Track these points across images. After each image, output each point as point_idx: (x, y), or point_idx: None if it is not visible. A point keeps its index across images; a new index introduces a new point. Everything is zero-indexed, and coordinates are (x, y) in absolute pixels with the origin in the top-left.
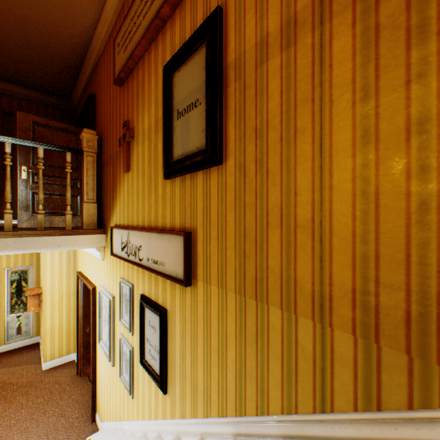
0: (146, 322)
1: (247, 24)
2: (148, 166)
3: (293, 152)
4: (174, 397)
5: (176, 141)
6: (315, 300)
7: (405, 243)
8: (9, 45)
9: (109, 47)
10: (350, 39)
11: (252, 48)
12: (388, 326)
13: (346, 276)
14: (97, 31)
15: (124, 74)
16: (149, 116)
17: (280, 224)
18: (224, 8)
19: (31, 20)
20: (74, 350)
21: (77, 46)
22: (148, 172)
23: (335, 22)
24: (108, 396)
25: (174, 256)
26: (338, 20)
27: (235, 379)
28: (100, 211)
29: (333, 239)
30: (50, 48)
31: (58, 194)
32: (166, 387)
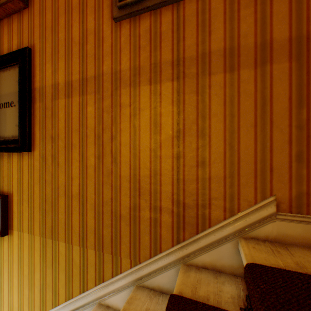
0: None
1: (47, 70)
2: None
3: (71, 156)
4: None
5: None
6: (81, 235)
7: (111, 207)
8: None
9: None
10: (94, 109)
11: (50, 86)
12: (106, 243)
13: (92, 222)
14: None
15: None
16: None
17: (65, 194)
18: (33, 49)
19: None
20: None
21: None
22: None
23: (88, 97)
24: None
25: None
26: (90, 97)
27: (40, 291)
28: None
29: (88, 204)
30: None
31: None
32: None
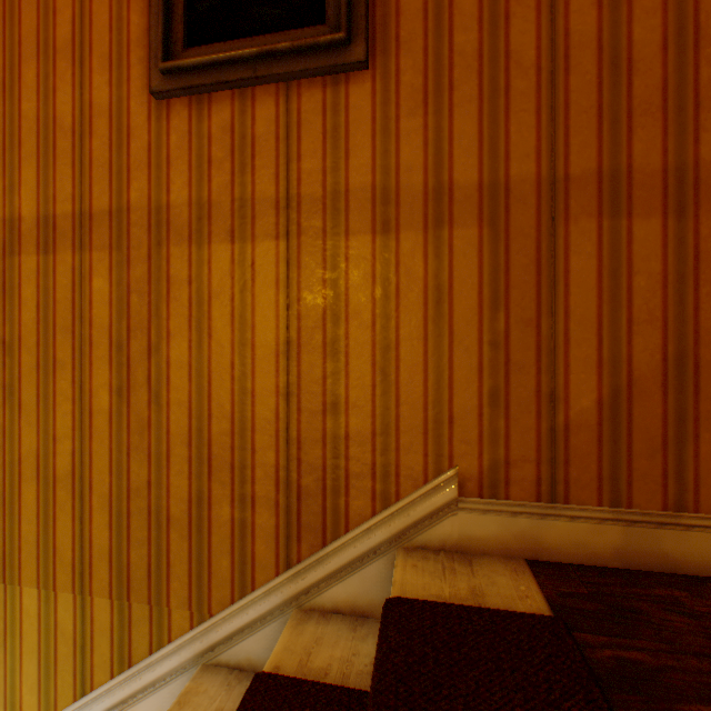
0: None
1: None
2: None
3: (54, 387)
4: None
5: None
6: (77, 568)
7: (149, 500)
8: None
9: None
10: (110, 284)
11: (0, 222)
12: (138, 581)
13: (106, 536)
14: None
15: None
16: None
17: (38, 477)
18: None
19: None
20: None
21: None
22: None
23: (96, 255)
24: None
25: None
26: (99, 256)
27: None
28: None
29: (94, 497)
30: None
31: None
32: None
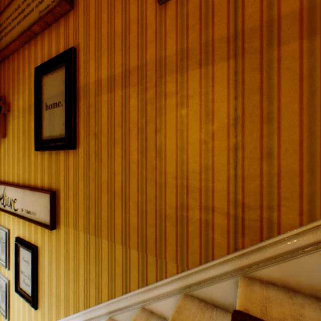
0: (21, 258)
1: (91, 67)
2: (23, 137)
3: (114, 152)
4: (44, 309)
5: (45, 125)
6: (123, 234)
7: (155, 205)
8: None
9: None
10: (137, 101)
11: (93, 83)
12: (150, 244)
13: (135, 221)
14: None
15: (0, 57)
16: (24, 99)
17: (107, 191)
18: (78, 49)
19: None
20: None
21: None
22: (23, 142)
23: (131, 89)
24: None
25: (43, 208)
26: (132, 89)
27: (84, 286)
28: None
29: (130, 202)
30: None
31: None
32: (38, 304)
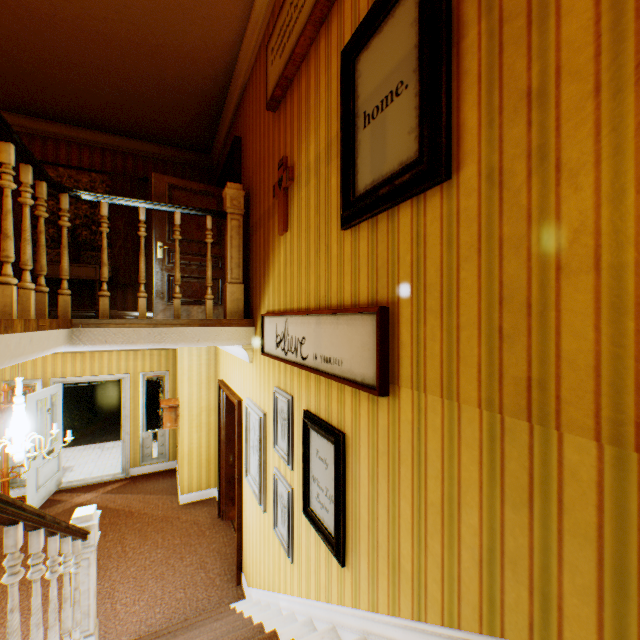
0: (311, 451)
1: None
2: (314, 216)
3: (633, 106)
4: (357, 573)
5: (361, 164)
6: None
7: None
8: (143, 91)
9: (259, 64)
10: None
11: None
12: None
13: None
14: (243, 47)
15: (280, 91)
16: (316, 140)
17: (592, 266)
18: None
19: (166, 49)
20: (215, 484)
21: (218, 75)
22: (315, 226)
23: None
24: (257, 553)
25: (358, 349)
26: None
27: (478, 566)
28: (246, 296)
29: None
30: (188, 85)
31: (197, 278)
32: (344, 556)
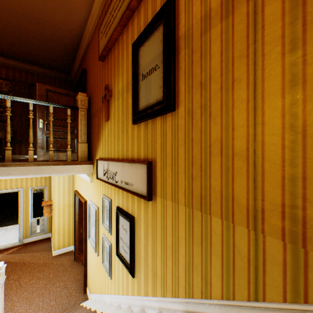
0: (120, 225)
1: (194, 4)
2: (121, 115)
3: (231, 97)
4: (139, 280)
5: (141, 96)
6: (249, 212)
7: None
8: (32, 39)
9: (95, 35)
10: (280, 3)
11: (198, 22)
12: None
13: (276, 193)
14: (87, 25)
15: (105, 52)
16: (122, 80)
17: (220, 153)
18: None
19: (45, 21)
20: (73, 243)
21: (74, 36)
22: (122, 120)
23: None
24: (94, 276)
25: (139, 179)
26: None
27: (185, 270)
28: (89, 149)
29: (264, 164)
30: (57, 39)
31: (62, 138)
32: (134, 272)
